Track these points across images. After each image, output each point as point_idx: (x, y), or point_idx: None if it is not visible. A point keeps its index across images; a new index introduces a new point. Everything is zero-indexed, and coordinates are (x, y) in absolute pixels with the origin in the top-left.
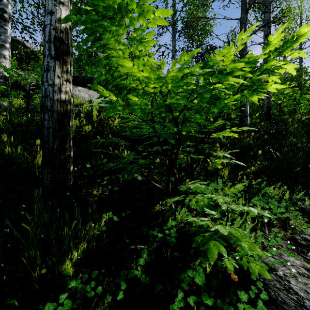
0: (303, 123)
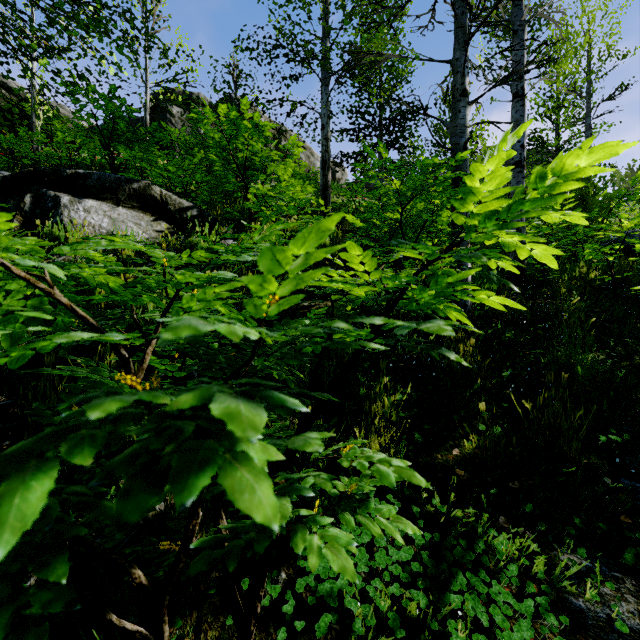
0: (591, 285)
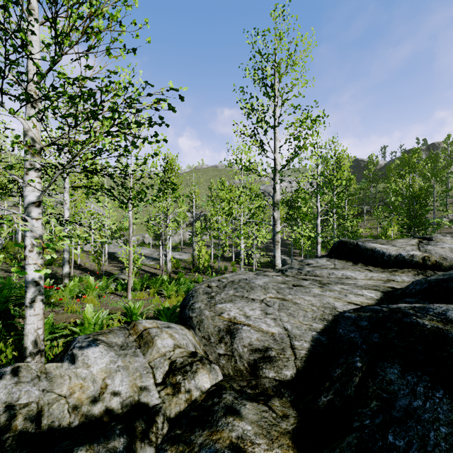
0: None
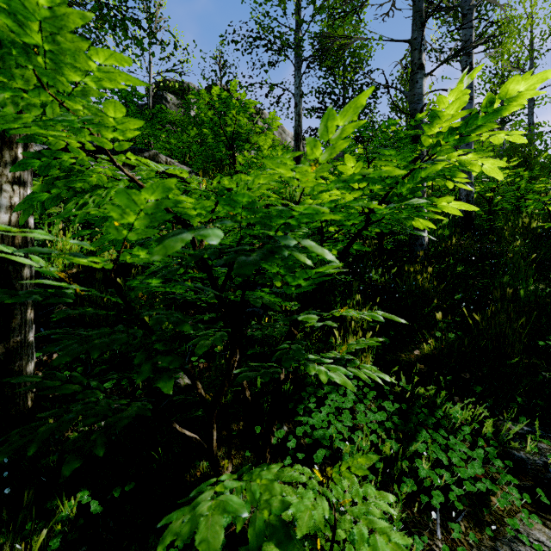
0: (533, 233)
